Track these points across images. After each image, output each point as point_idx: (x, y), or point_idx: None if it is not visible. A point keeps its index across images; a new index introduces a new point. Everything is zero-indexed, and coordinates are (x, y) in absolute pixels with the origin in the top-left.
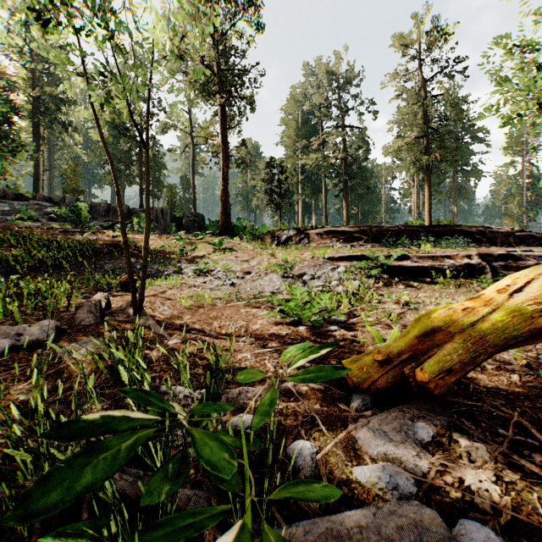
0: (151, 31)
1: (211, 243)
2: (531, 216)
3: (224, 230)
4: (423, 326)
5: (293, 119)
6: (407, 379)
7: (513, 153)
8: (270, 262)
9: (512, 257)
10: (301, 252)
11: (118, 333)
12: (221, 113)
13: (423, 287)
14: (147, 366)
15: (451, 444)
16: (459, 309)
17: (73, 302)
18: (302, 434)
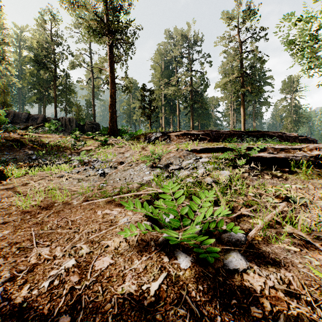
0: None
1: (98, 140)
2: (296, 129)
3: (111, 133)
4: None
5: (159, 66)
6: None
7: (286, 93)
8: (141, 154)
9: None
10: (167, 146)
11: None
12: (109, 51)
13: (288, 177)
14: None
15: None
16: None
17: None
18: None
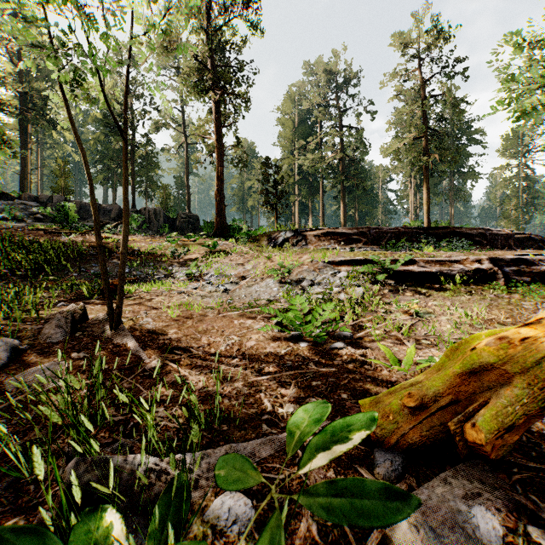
0: None
1: (204, 245)
2: (527, 218)
3: (219, 232)
4: (466, 361)
5: (290, 119)
6: (449, 433)
7: (509, 155)
8: (266, 267)
9: (525, 262)
10: (300, 256)
11: (87, 353)
12: (216, 111)
13: (431, 294)
14: (113, 404)
15: None
16: (515, 339)
17: (44, 313)
18: (314, 533)
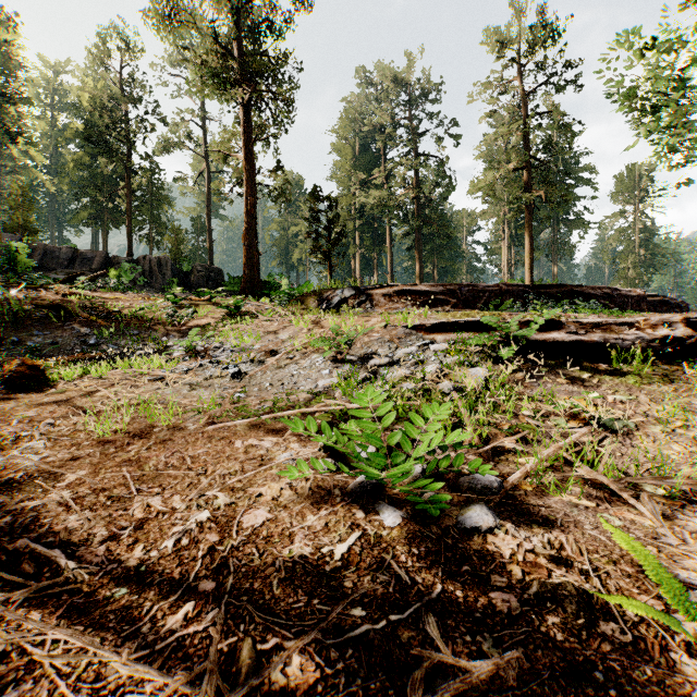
0: None
1: (222, 305)
2: (646, 280)
3: (249, 289)
4: None
5: (348, 145)
6: None
7: (624, 201)
8: (312, 335)
9: None
10: (366, 318)
11: None
12: (244, 117)
13: (603, 381)
14: None
15: None
16: None
17: None
18: None
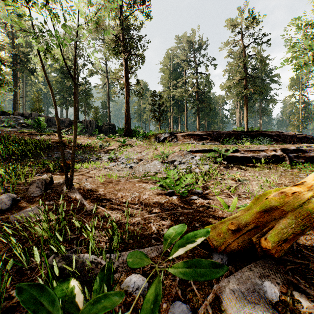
0: (75, 3)
1: (118, 141)
2: (304, 125)
3: (127, 133)
4: (263, 205)
5: (167, 69)
6: (253, 244)
7: (294, 89)
8: (154, 153)
9: (301, 151)
10: (173, 147)
11: (54, 202)
12: (125, 64)
13: (248, 169)
14: (70, 229)
15: (294, 303)
16: (289, 193)
17: (29, 180)
18: (179, 294)
